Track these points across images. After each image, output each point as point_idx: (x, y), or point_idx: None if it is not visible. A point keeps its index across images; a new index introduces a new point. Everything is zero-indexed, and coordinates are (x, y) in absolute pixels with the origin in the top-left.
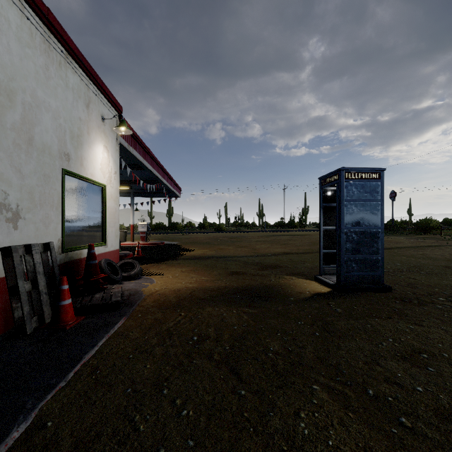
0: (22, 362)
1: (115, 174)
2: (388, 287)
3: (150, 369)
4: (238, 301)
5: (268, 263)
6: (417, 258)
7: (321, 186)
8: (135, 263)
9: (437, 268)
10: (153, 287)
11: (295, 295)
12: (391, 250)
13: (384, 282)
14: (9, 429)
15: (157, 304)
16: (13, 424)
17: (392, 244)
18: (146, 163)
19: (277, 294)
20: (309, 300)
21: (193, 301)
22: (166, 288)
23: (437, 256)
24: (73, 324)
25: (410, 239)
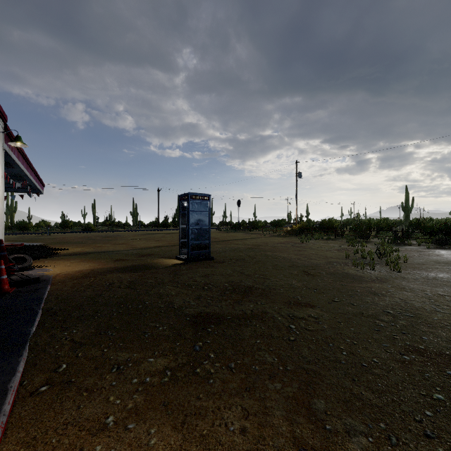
0: (2, 303)
1: (2, 178)
2: (212, 257)
3: (90, 293)
4: (128, 271)
5: (145, 253)
6: (239, 245)
7: (180, 201)
8: (27, 257)
9: (244, 249)
10: (54, 272)
11: (163, 266)
12: (229, 241)
13: (214, 256)
14: (36, 311)
15: (68, 278)
16: (36, 310)
17: (232, 238)
18: (20, 163)
19: (152, 266)
20: (171, 267)
21: (97, 274)
22: (67, 271)
23: (250, 243)
24: (12, 291)
25: (245, 234)
